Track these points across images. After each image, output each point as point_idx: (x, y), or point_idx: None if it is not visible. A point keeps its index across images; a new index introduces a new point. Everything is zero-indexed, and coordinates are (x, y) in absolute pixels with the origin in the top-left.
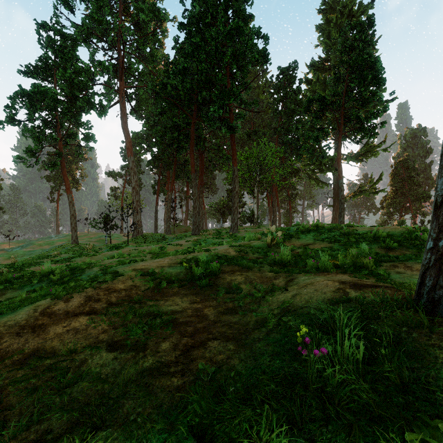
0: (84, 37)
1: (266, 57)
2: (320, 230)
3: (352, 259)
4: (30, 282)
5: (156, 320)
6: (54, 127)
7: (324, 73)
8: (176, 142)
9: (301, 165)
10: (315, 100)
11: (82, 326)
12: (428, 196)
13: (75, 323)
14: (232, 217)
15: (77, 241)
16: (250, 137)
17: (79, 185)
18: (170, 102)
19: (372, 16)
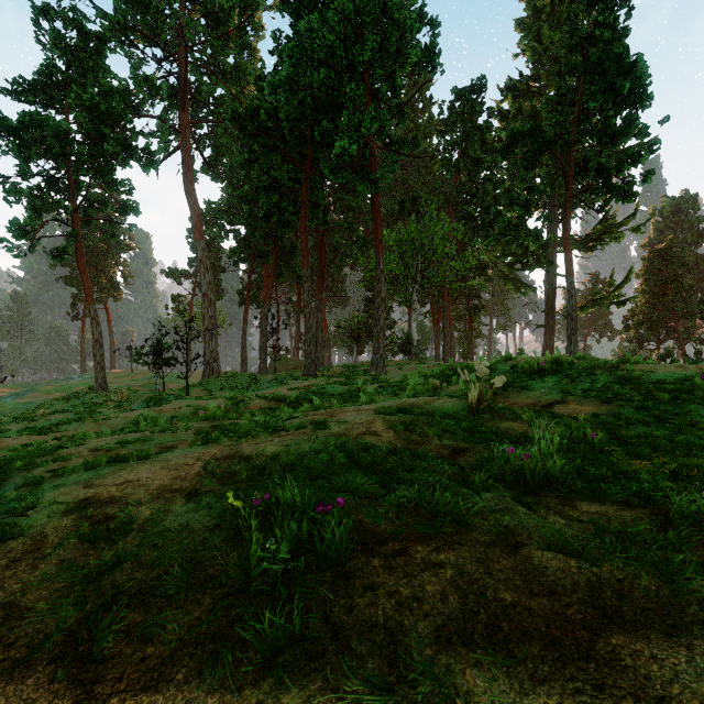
0: (118, 35)
1: (436, 57)
2: (567, 370)
3: None
4: None
5: None
6: (66, 188)
7: (529, 100)
8: (277, 214)
9: (491, 257)
10: (523, 135)
11: None
12: None
13: None
14: (374, 345)
15: (105, 387)
16: (405, 208)
17: (119, 291)
18: (266, 142)
19: None
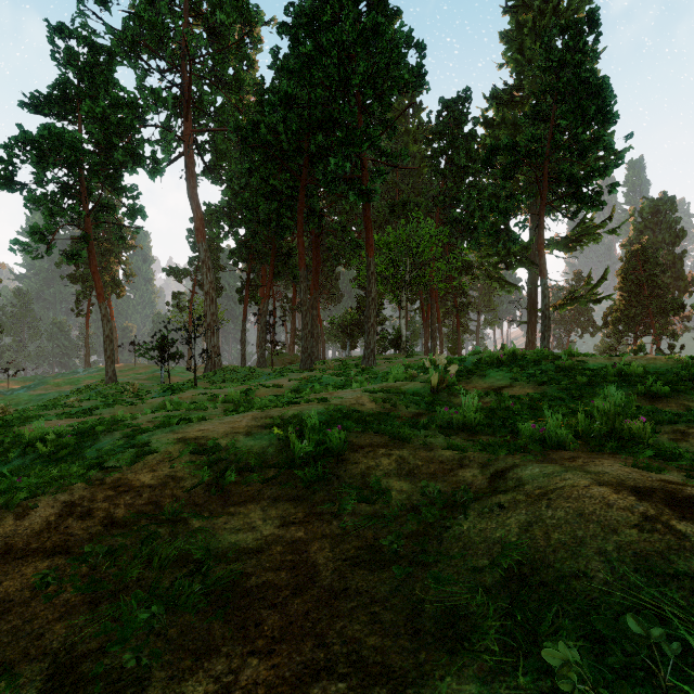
0: (126, 50)
1: (422, 78)
2: (520, 361)
3: (604, 421)
4: (5, 457)
5: (192, 583)
6: (78, 194)
7: (513, 108)
8: (275, 219)
9: (476, 257)
10: (501, 149)
11: (22, 592)
12: (682, 307)
13: (12, 582)
14: (365, 340)
15: (114, 379)
16: (395, 211)
17: (121, 289)
18: (265, 153)
19: (595, 10)
